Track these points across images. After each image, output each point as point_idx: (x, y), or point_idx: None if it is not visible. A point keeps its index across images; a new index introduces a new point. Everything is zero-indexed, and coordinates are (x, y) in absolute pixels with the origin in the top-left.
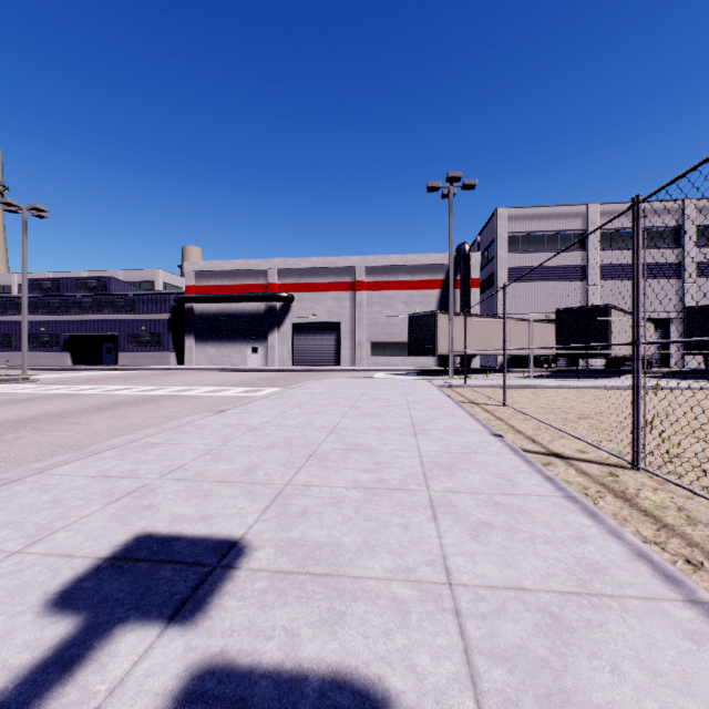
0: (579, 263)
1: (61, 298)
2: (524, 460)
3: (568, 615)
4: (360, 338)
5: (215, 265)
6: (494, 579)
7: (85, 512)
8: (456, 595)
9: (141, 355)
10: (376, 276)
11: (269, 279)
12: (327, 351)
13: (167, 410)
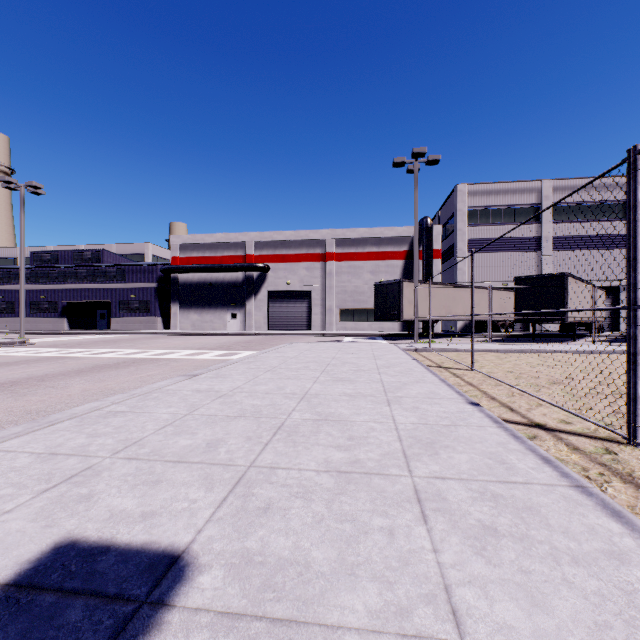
0: (534, 234)
1: (59, 269)
2: (511, 434)
3: None
4: (330, 305)
5: (197, 238)
6: (524, 635)
7: (10, 505)
8: None
9: (130, 320)
10: (344, 248)
11: (247, 251)
12: (300, 317)
13: (145, 373)
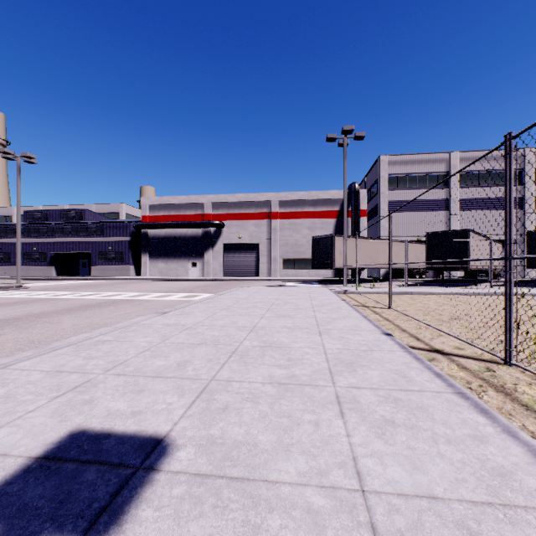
0: (444, 197)
1: (48, 225)
2: (414, 357)
3: (487, 532)
4: (275, 255)
5: (164, 200)
6: (405, 486)
7: (32, 407)
8: (370, 505)
9: (108, 268)
10: (286, 208)
11: (205, 210)
12: (249, 265)
13: (123, 311)
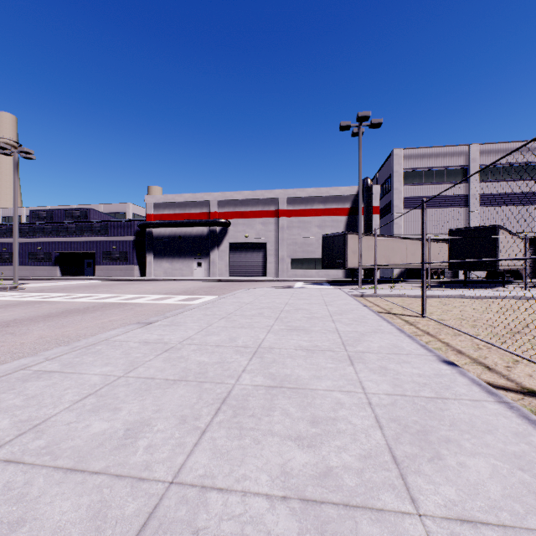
0: (463, 193)
1: (52, 225)
2: (522, 416)
3: None
4: (282, 255)
5: (169, 198)
6: None
7: None
8: None
9: (112, 268)
10: (295, 205)
11: (211, 209)
12: (256, 265)
13: (107, 318)
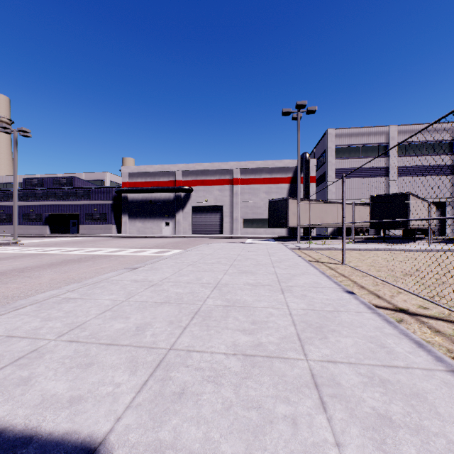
0: (384, 165)
1: (43, 190)
2: (384, 320)
3: None
4: (236, 216)
5: (141, 168)
6: None
7: None
8: None
9: (93, 227)
10: (246, 175)
11: (176, 177)
12: (214, 225)
13: (99, 266)
